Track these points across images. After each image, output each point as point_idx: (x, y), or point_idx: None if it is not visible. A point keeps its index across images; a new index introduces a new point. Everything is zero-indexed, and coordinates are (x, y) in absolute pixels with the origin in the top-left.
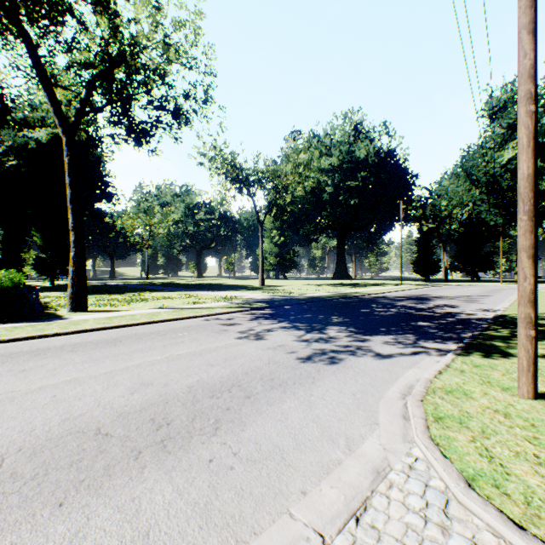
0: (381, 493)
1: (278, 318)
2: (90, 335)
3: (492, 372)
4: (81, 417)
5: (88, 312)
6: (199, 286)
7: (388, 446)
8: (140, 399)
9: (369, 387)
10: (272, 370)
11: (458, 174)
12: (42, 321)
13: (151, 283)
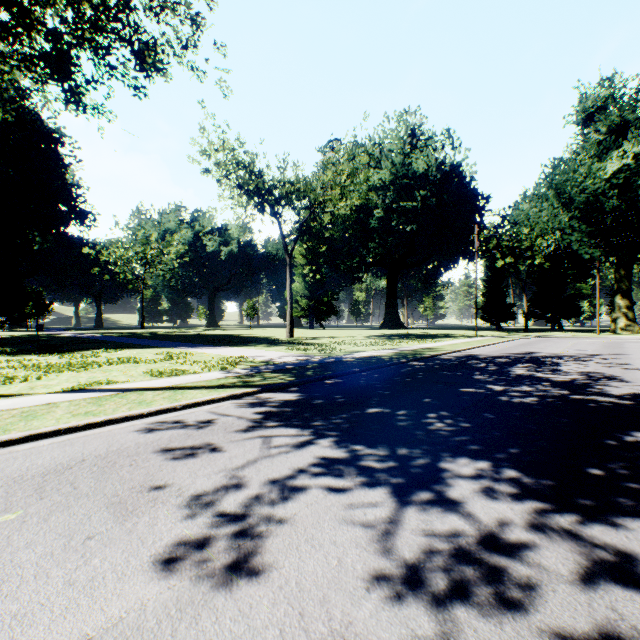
0: None
1: (311, 422)
2: None
3: None
4: None
5: None
6: (203, 339)
7: None
8: None
9: None
10: None
11: (541, 194)
12: None
13: (141, 334)
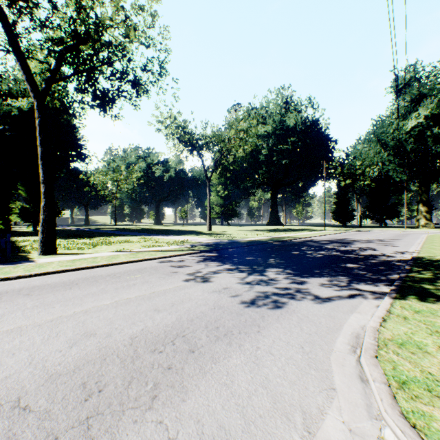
0: None
1: (222, 261)
2: (50, 278)
3: (435, 319)
4: (4, 381)
5: (56, 254)
6: (157, 231)
7: (354, 426)
8: (76, 355)
9: (315, 336)
10: (217, 317)
11: (370, 139)
12: (11, 264)
13: (117, 228)
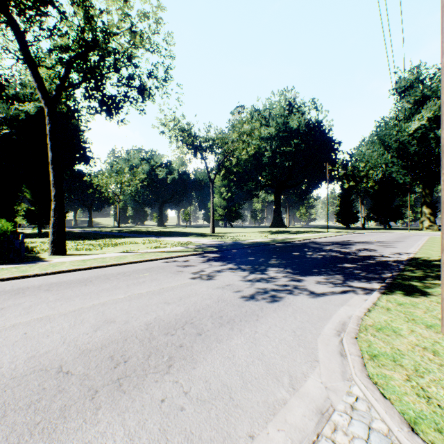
0: (326, 437)
1: (226, 261)
2: (65, 276)
3: (415, 310)
4: (46, 355)
5: (66, 255)
6: (161, 233)
7: (329, 385)
8: (101, 336)
9: (307, 324)
10: (220, 308)
11: (373, 141)
12: (25, 263)
13: (121, 230)
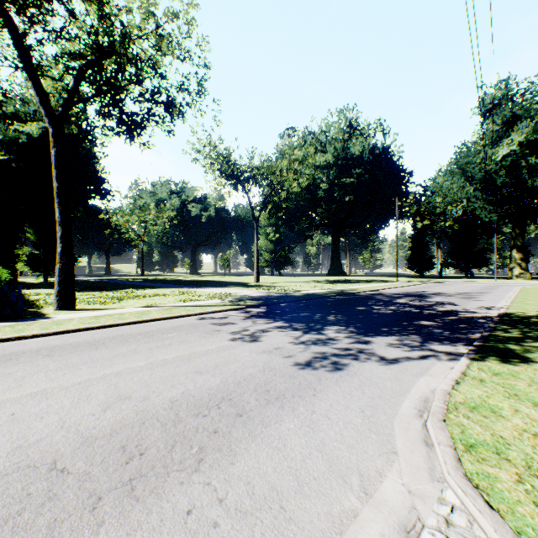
0: None
1: (273, 317)
2: (72, 337)
3: (516, 382)
4: (37, 444)
5: (75, 310)
6: (194, 283)
7: (414, 488)
8: (112, 419)
9: (378, 400)
10: (267, 379)
11: (452, 171)
12: (23, 320)
13: (145, 279)
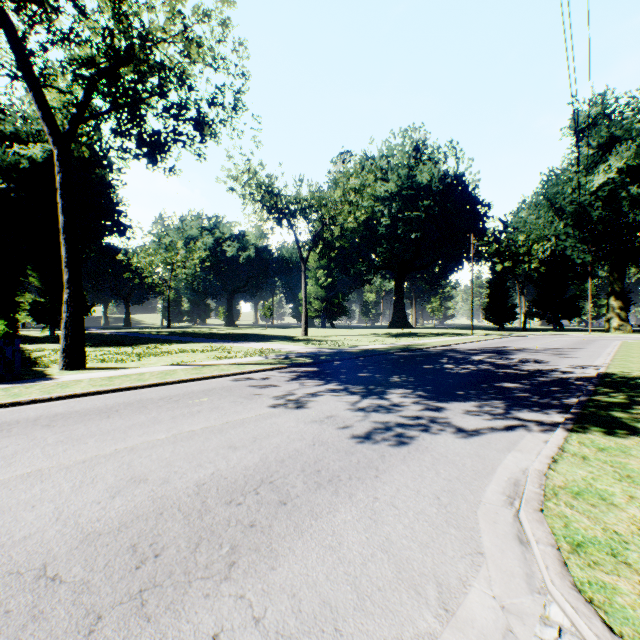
0: None
1: (325, 378)
2: (79, 402)
3: (627, 459)
4: (23, 543)
5: (85, 369)
6: (230, 336)
7: (508, 602)
8: (122, 508)
9: (457, 483)
10: (317, 456)
11: (538, 203)
12: (21, 382)
13: (172, 332)
